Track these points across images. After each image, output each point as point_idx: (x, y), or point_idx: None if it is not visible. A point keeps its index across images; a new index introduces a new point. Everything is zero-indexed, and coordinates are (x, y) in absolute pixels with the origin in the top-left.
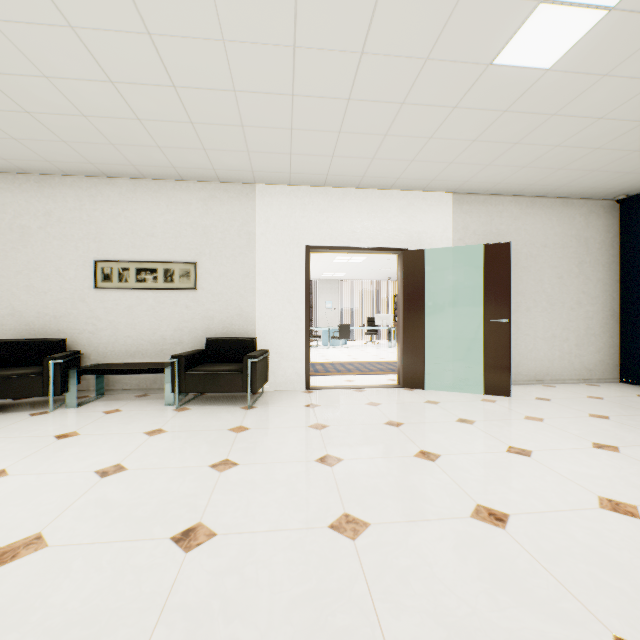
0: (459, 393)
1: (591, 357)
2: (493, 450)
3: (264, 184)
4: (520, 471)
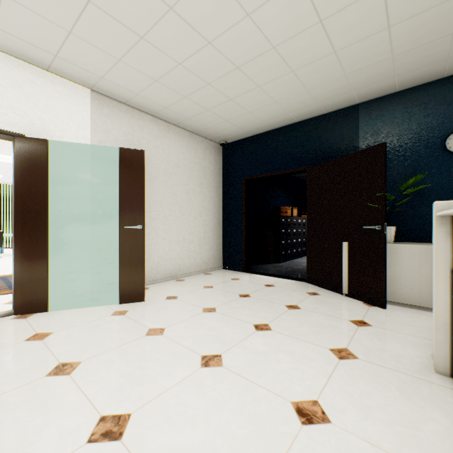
0: (92, 308)
1: (207, 253)
2: (64, 451)
3: None
4: None
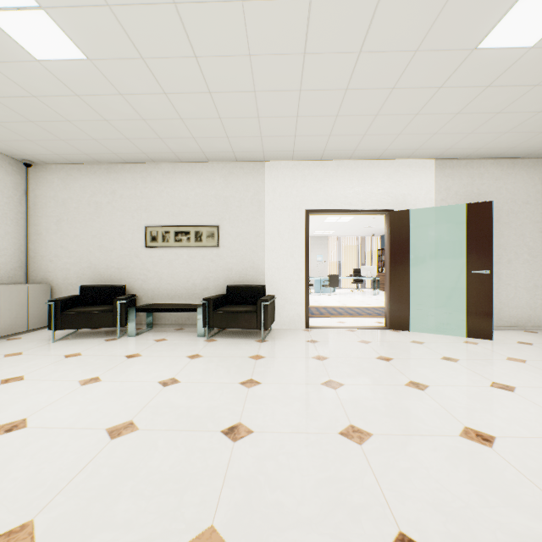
0: (442, 335)
1: None
2: (477, 384)
3: (271, 161)
4: (504, 403)
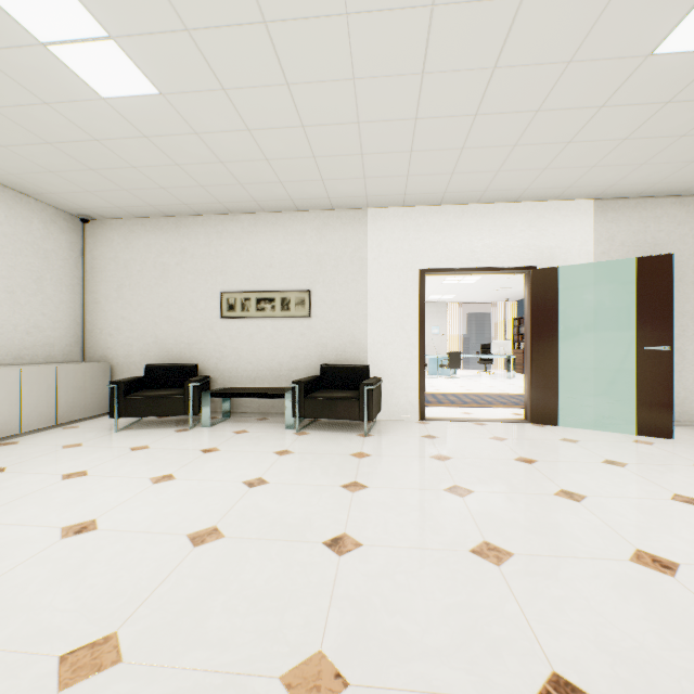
0: (603, 432)
1: None
2: (653, 496)
3: (376, 208)
4: (691, 521)
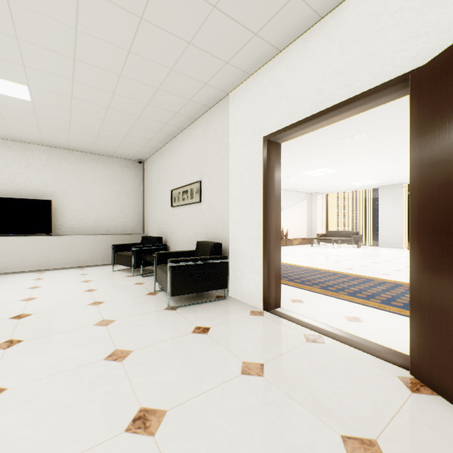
0: None
1: None
2: None
3: (234, 89)
4: None
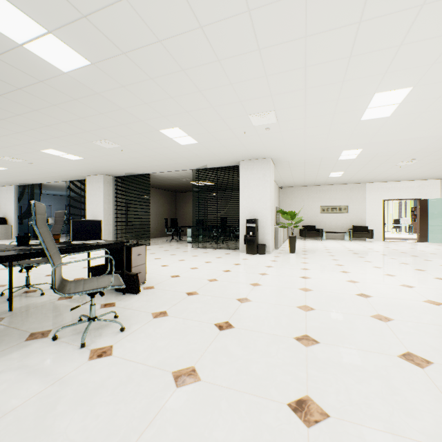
0: (441, 243)
1: None
2: None
3: (368, 183)
4: None
